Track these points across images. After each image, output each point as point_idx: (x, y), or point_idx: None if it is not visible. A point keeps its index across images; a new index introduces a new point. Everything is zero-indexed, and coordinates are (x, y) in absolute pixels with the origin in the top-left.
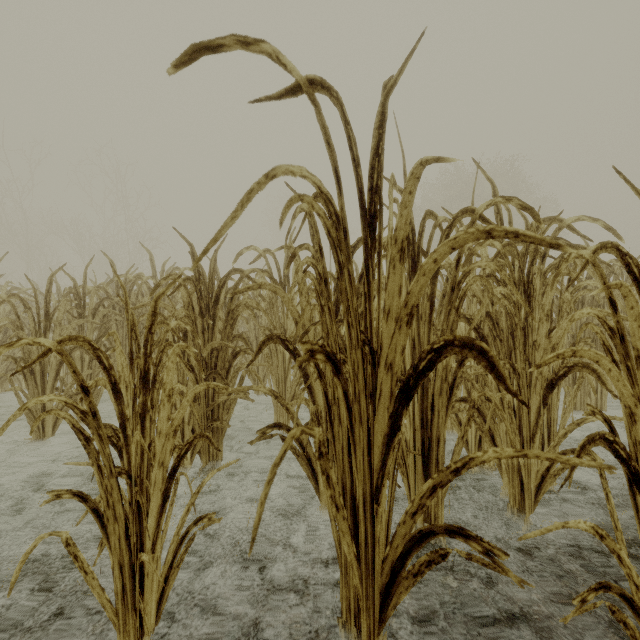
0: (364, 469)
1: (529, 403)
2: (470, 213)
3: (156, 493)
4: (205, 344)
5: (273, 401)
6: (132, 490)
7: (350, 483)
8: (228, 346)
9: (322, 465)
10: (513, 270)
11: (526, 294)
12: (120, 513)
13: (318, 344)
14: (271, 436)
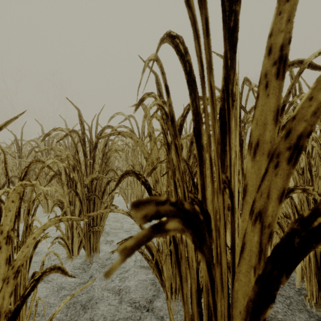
0: None
1: None
2: (297, 64)
3: None
4: (87, 175)
5: None
6: None
7: None
8: (102, 177)
9: None
10: None
11: None
12: None
13: (169, 198)
14: None
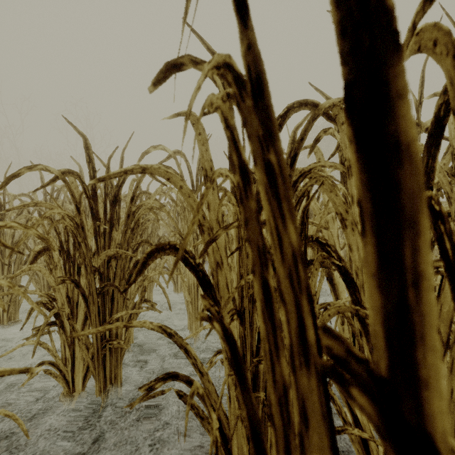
0: None
1: None
2: None
3: None
4: (99, 252)
5: (186, 306)
6: None
7: None
8: (126, 254)
9: None
10: None
11: None
12: None
13: None
14: (162, 392)
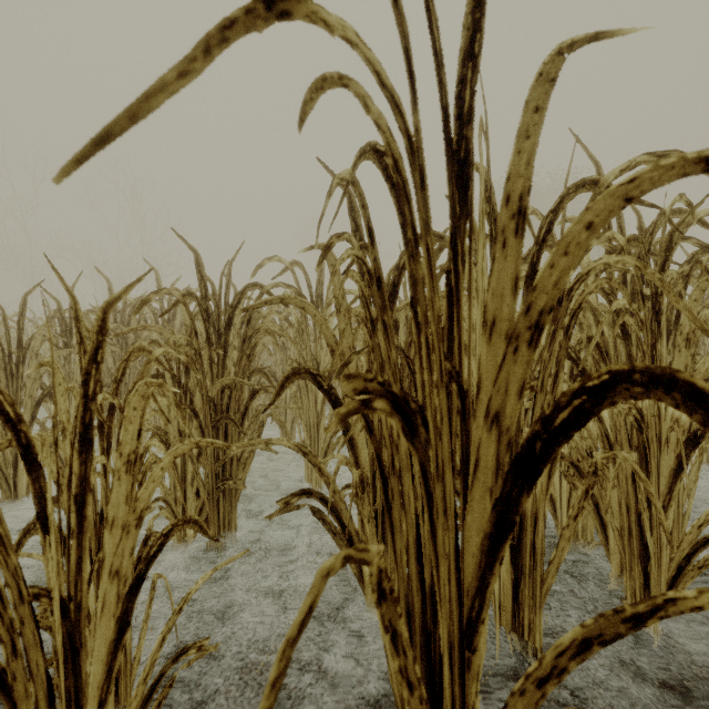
0: (450, 595)
1: (658, 463)
2: (590, 186)
3: (105, 621)
4: (213, 380)
5: None
6: (60, 622)
7: (420, 606)
8: (243, 383)
9: (384, 615)
10: (624, 281)
11: (654, 310)
12: (38, 663)
13: (377, 379)
14: (297, 507)
